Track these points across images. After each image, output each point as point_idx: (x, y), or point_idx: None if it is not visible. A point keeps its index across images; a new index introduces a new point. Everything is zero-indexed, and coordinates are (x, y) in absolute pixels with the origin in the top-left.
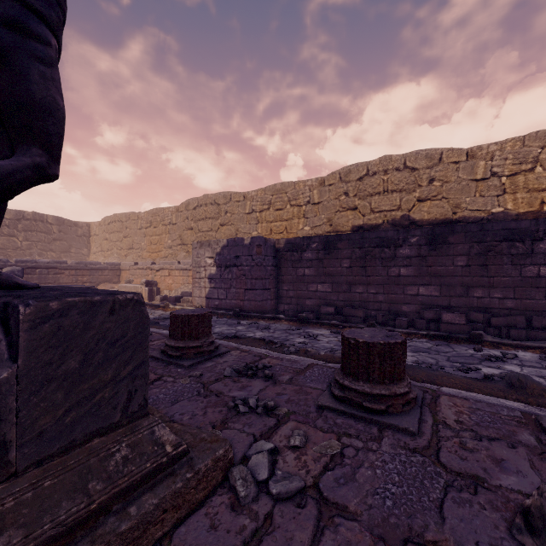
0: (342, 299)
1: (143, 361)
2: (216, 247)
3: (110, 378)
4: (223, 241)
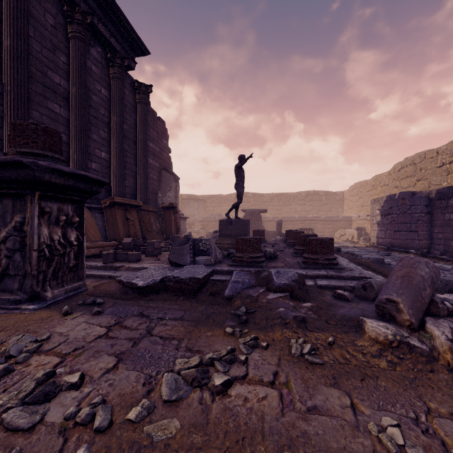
0: None
1: (246, 229)
2: (381, 202)
3: (242, 230)
4: (384, 198)
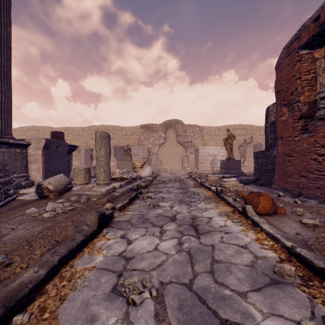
0: None
1: None
2: None
3: None
4: None
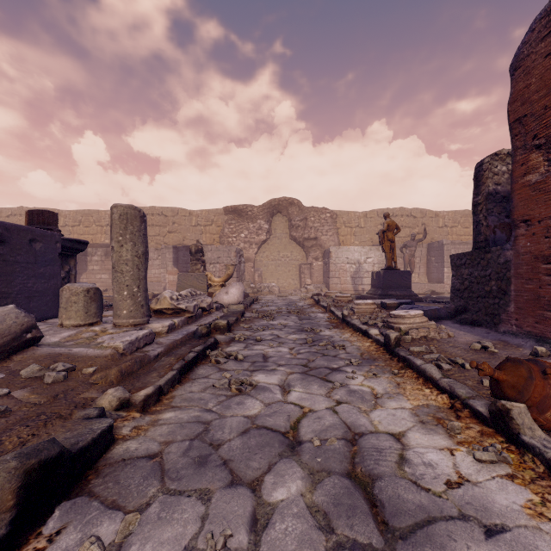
0: None
1: None
2: None
3: None
4: None
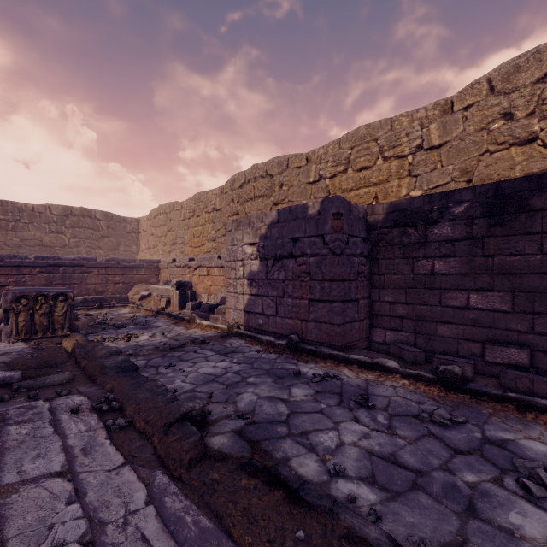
0: (546, 332)
1: None
2: (259, 226)
3: None
4: (270, 215)
